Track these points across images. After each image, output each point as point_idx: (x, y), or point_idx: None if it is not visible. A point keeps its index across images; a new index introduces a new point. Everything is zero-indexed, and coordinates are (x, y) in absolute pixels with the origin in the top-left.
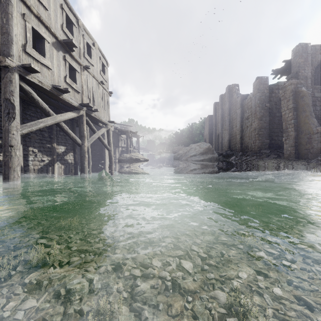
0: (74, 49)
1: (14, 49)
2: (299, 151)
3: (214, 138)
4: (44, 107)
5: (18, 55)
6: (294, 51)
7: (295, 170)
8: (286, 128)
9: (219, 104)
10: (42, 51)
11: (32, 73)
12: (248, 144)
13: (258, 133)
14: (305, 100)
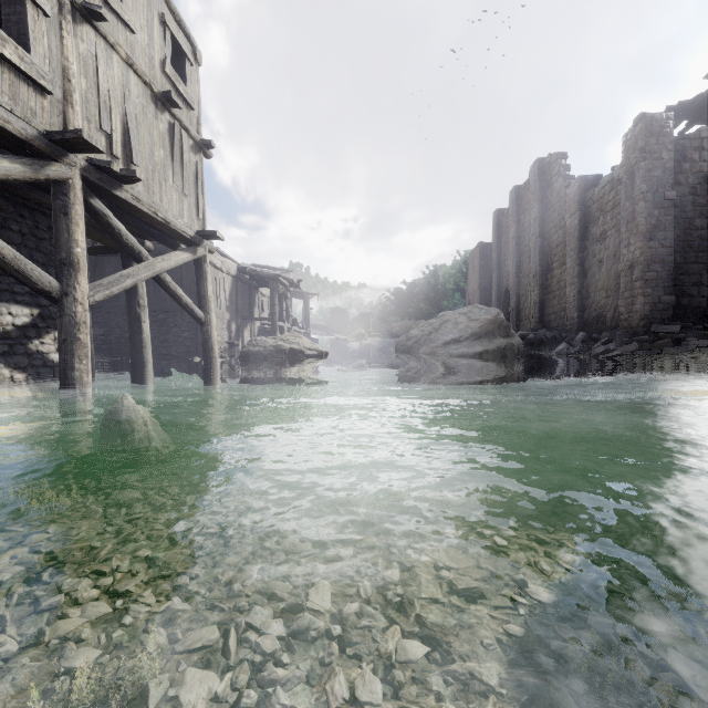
0: None
1: None
2: None
3: (496, 299)
4: None
5: None
6: None
7: None
8: None
9: (511, 212)
10: None
11: None
12: (602, 310)
13: (641, 275)
14: None
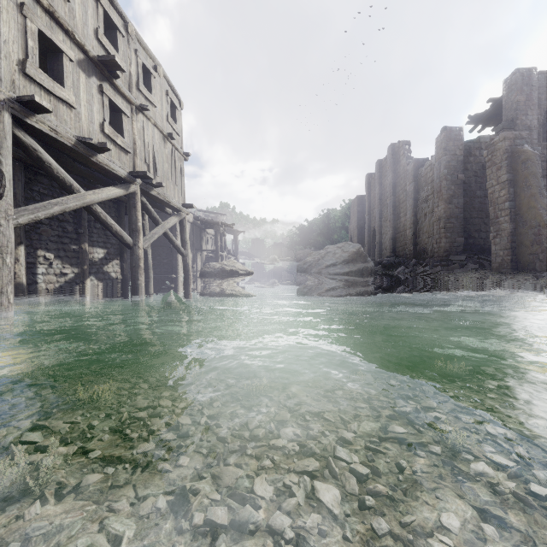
0: (120, 75)
1: (3, 67)
2: (518, 258)
3: (368, 235)
4: (63, 176)
5: (10, 80)
6: (508, 83)
7: (515, 291)
8: (495, 217)
9: (376, 176)
10: (58, 76)
11: (37, 113)
12: (426, 246)
13: (444, 225)
14: (529, 167)
